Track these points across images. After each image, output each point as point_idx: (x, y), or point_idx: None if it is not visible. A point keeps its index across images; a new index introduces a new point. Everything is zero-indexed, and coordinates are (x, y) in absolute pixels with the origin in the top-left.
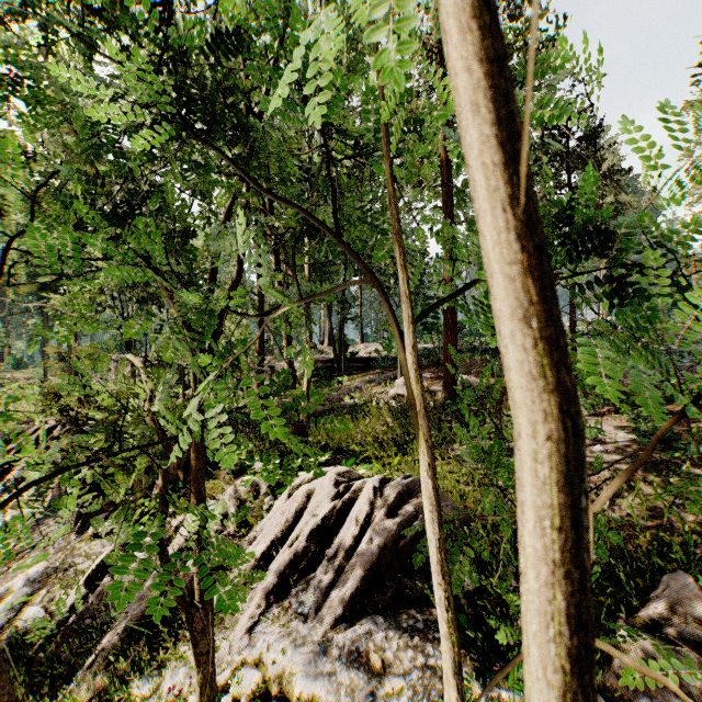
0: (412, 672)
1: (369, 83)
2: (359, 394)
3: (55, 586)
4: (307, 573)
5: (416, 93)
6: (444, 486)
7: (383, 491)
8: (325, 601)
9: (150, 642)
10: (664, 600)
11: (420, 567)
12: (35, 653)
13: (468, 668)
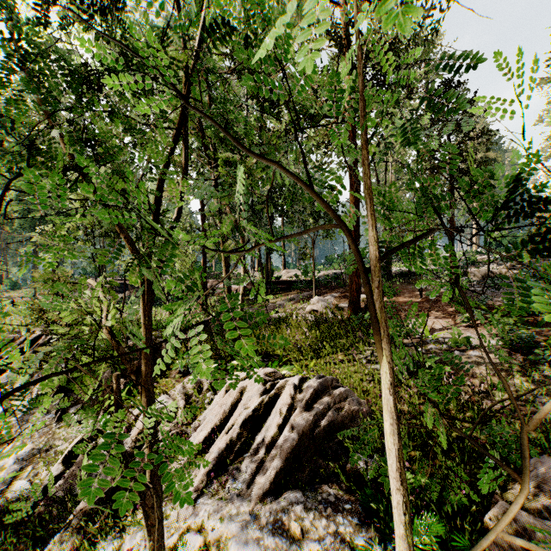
0: (326, 538)
1: (290, 55)
2: (282, 309)
3: (39, 463)
4: (240, 454)
5: (327, 71)
6: (350, 383)
7: (301, 389)
8: (255, 478)
9: (114, 510)
10: (531, 479)
11: (332, 450)
12: (22, 518)
13: (372, 534)
